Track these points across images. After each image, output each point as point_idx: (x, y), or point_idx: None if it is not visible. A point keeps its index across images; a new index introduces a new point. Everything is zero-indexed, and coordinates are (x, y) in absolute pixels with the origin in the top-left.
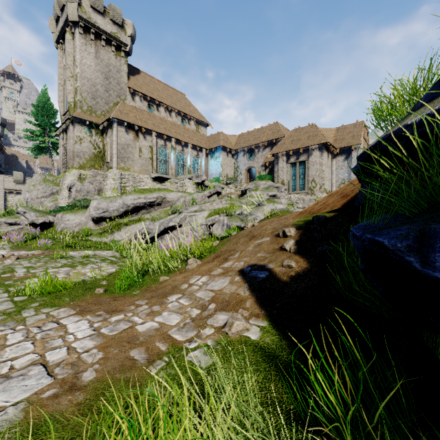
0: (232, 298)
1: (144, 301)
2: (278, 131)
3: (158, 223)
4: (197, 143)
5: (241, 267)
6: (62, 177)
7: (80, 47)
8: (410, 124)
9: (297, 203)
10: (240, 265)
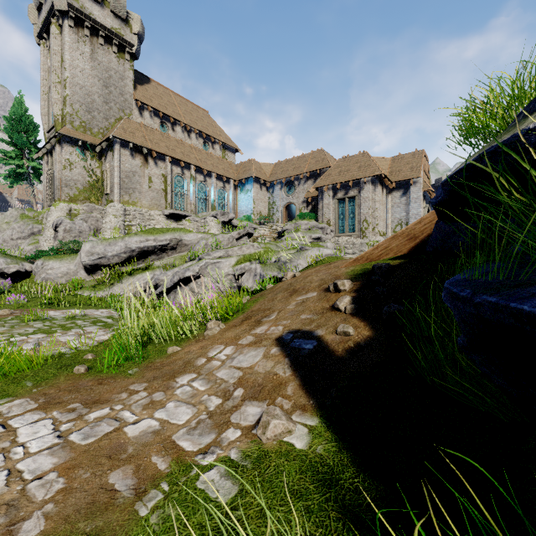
0: (267, 380)
1: (142, 385)
2: (323, 160)
3: (171, 273)
4: (223, 172)
5: (279, 334)
6: (46, 213)
7: (70, 45)
8: (532, 128)
9: (346, 248)
10: (278, 331)
